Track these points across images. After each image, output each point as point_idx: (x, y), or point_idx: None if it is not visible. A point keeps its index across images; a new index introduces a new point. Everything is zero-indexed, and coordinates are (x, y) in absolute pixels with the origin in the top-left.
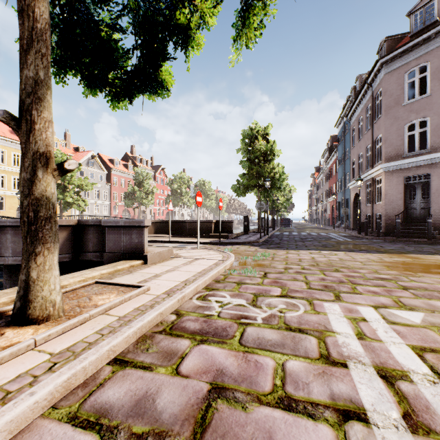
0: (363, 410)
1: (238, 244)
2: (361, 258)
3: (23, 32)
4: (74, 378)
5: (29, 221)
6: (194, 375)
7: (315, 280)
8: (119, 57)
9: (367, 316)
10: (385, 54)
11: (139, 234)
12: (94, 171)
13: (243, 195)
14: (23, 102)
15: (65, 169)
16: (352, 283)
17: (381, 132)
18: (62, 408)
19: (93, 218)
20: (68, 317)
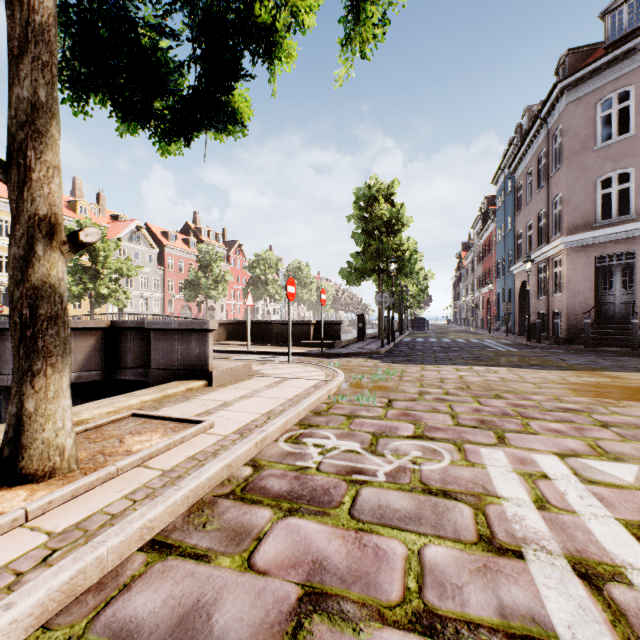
0: (554, 638)
1: (350, 356)
2: (534, 378)
3: (12, 28)
4: (82, 576)
5: (23, 323)
6: (277, 571)
7: (465, 412)
8: (169, 74)
9: (549, 470)
10: (567, 75)
11: (201, 341)
12: (140, 249)
13: (357, 284)
14: (12, 138)
15: (80, 242)
16: (522, 417)
17: (562, 190)
18: (58, 629)
19: (137, 317)
20: (84, 472)
